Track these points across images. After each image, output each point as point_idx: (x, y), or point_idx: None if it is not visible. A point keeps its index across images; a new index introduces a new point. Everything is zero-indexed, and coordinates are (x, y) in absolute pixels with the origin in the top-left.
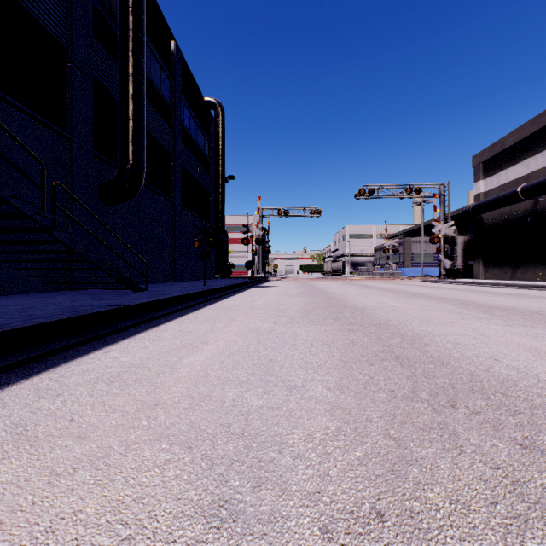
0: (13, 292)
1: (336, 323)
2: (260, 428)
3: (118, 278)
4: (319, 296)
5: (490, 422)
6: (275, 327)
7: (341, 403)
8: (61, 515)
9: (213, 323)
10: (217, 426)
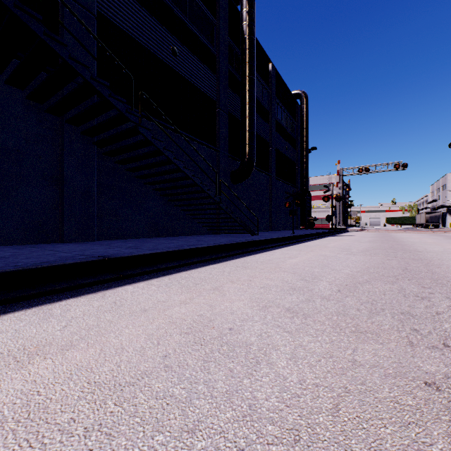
0: (197, 234)
1: (382, 256)
2: (317, 274)
3: (244, 227)
4: (387, 243)
5: (420, 283)
6: (337, 255)
7: (353, 274)
8: (266, 276)
9: (299, 251)
10: (302, 272)
